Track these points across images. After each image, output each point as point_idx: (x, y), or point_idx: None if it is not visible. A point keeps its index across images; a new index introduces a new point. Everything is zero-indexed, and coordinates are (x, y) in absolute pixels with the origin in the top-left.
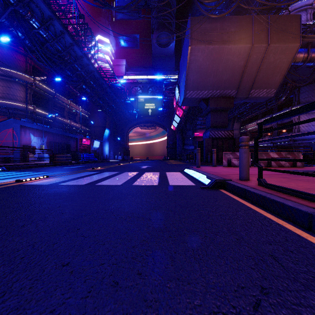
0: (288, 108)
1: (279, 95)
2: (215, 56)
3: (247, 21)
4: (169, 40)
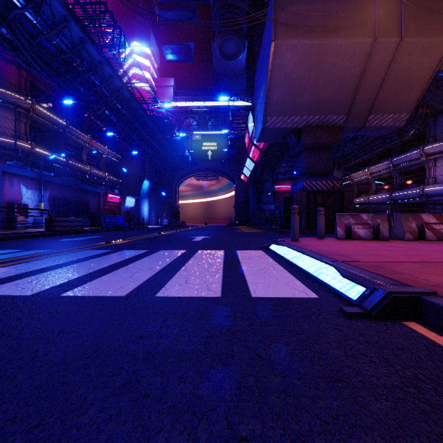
0: (417, 147)
1: (405, 128)
2: (314, 58)
3: (367, 0)
4: (237, 48)
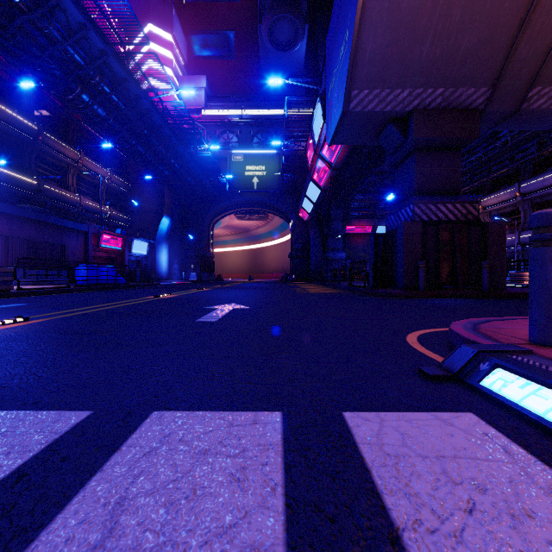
0: None
1: (549, 134)
2: None
3: None
4: (294, 34)
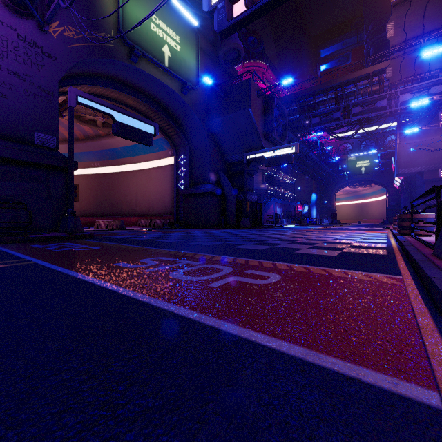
0: None
1: None
2: (423, 145)
3: None
4: None
